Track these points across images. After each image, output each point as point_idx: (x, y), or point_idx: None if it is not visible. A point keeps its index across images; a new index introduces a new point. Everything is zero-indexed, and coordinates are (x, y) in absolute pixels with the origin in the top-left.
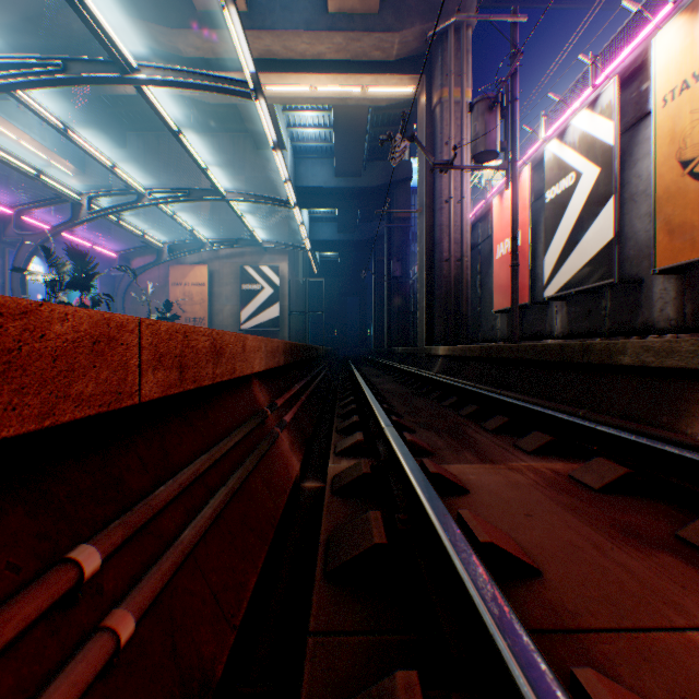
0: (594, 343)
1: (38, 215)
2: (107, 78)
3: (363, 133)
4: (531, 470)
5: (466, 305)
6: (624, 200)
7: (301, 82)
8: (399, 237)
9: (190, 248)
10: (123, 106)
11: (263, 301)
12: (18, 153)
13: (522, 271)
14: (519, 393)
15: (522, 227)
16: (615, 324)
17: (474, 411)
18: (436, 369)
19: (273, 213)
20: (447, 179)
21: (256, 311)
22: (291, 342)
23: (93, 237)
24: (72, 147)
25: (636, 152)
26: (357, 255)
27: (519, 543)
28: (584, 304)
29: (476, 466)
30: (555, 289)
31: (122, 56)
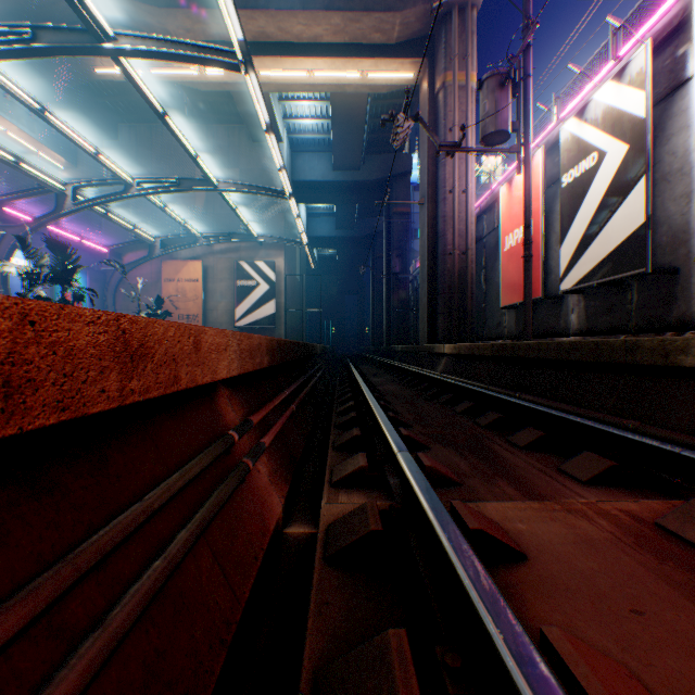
0: (642, 340)
1: (23, 207)
2: (81, 47)
3: (361, 124)
4: (599, 513)
5: (471, 300)
6: (654, 181)
7: (298, 67)
8: (398, 232)
9: (183, 243)
10: (114, 96)
11: (259, 298)
12: (7, 146)
13: (534, 263)
14: (542, 398)
15: (534, 216)
16: (644, 320)
17: (495, 420)
18: (440, 369)
19: (269, 207)
20: (451, 168)
21: (251, 308)
22: (279, 339)
23: (82, 231)
24: (63, 140)
25: (670, 126)
26: (355, 252)
27: (654, 693)
28: (606, 297)
29: (522, 507)
30: (573, 282)
31: (97, 22)
